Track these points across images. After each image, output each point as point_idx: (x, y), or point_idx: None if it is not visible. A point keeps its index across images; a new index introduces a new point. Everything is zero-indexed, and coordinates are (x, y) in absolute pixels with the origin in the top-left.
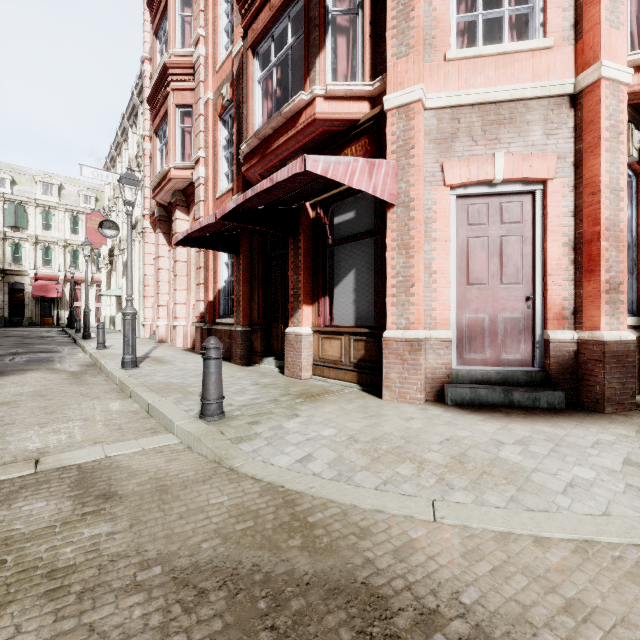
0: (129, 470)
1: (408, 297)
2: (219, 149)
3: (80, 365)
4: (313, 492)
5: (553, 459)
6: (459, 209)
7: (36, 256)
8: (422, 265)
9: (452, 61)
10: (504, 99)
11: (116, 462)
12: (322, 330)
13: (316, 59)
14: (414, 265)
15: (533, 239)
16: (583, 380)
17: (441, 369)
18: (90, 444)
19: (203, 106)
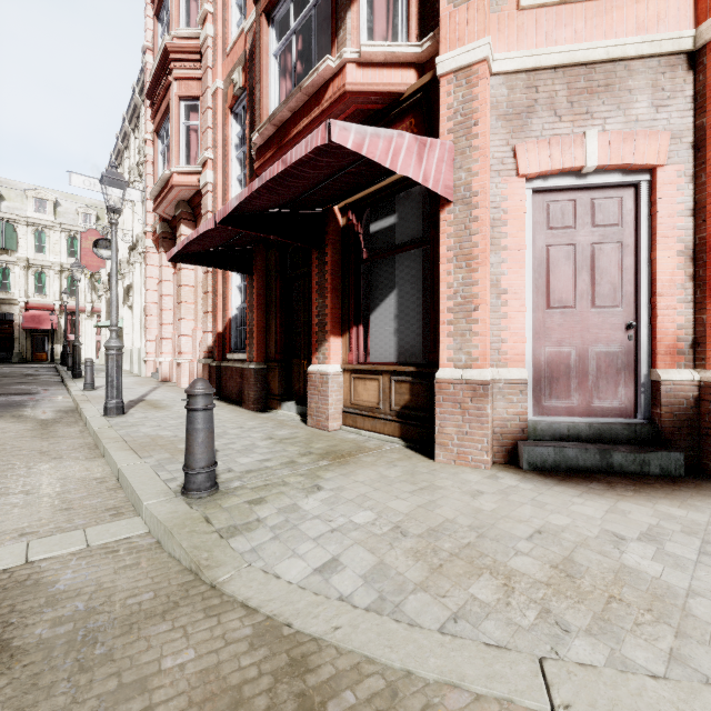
0: (51, 590)
1: (469, 324)
2: (230, 148)
3: (57, 411)
4: (338, 639)
5: (710, 569)
6: (536, 208)
7: (27, 282)
8: (488, 282)
9: (528, 10)
10: (598, 59)
11: (37, 573)
12: (354, 368)
13: (346, 13)
14: (478, 281)
15: (636, 247)
16: (708, 436)
17: (513, 421)
18: (13, 537)
19: (211, 97)
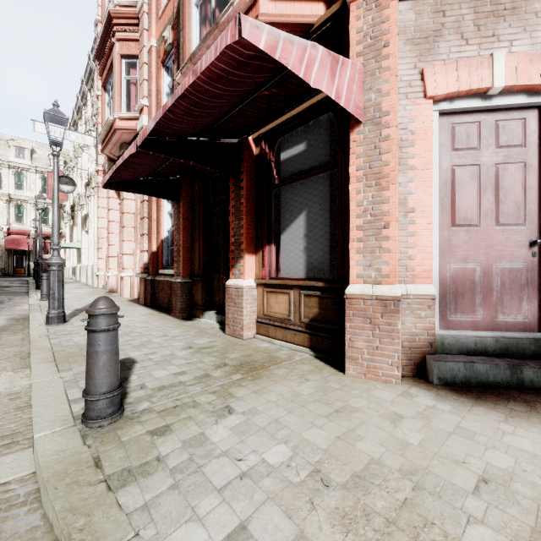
0: None
1: (379, 241)
2: (162, 96)
3: (10, 319)
4: None
5: None
6: (442, 130)
7: (9, 213)
8: (397, 200)
9: None
10: None
11: None
12: (267, 283)
13: None
14: (388, 199)
15: (539, 167)
16: None
17: (422, 335)
18: None
19: (147, 54)
